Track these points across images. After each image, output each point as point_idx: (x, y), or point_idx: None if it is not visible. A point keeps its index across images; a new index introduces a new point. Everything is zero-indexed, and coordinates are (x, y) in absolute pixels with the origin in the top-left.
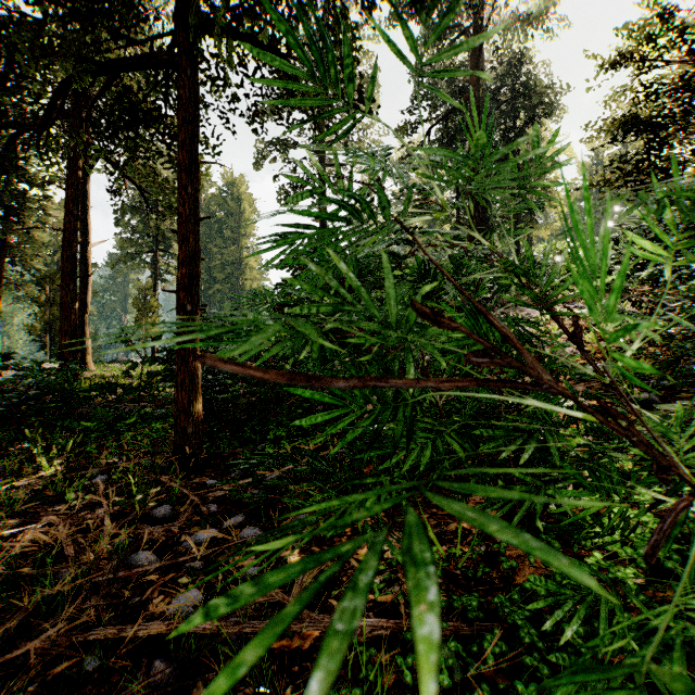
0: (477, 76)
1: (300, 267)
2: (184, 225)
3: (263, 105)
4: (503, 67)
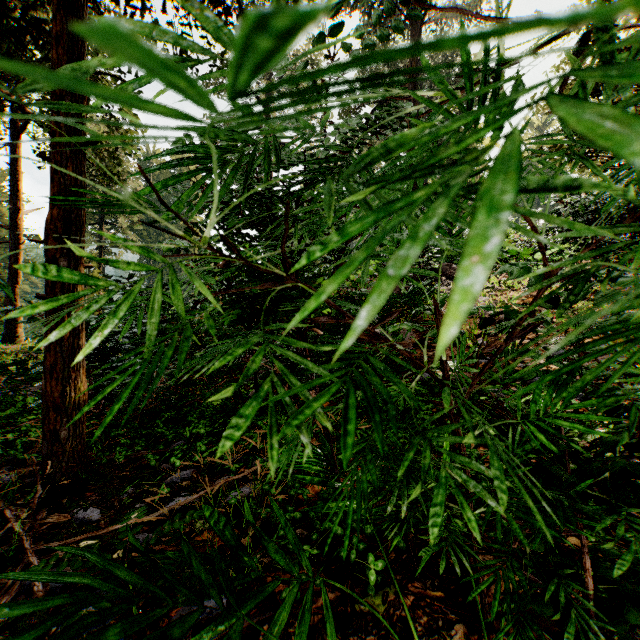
0: (416, 62)
1: (201, 187)
2: (55, 147)
3: (209, 80)
4: (438, 60)
